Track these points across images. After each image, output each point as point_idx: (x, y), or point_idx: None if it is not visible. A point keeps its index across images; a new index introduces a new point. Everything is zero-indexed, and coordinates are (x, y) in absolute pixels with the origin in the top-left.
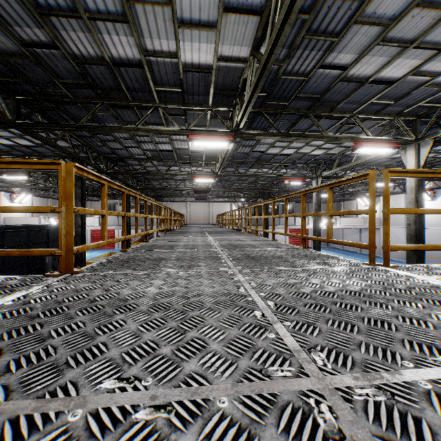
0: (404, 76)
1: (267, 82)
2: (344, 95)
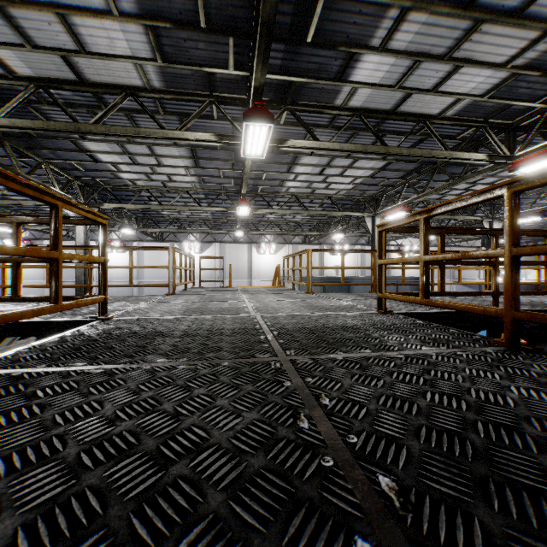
0: (108, 162)
1: (1, 94)
2: (57, 147)
